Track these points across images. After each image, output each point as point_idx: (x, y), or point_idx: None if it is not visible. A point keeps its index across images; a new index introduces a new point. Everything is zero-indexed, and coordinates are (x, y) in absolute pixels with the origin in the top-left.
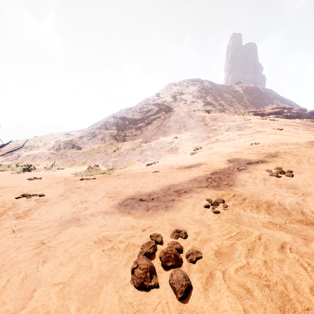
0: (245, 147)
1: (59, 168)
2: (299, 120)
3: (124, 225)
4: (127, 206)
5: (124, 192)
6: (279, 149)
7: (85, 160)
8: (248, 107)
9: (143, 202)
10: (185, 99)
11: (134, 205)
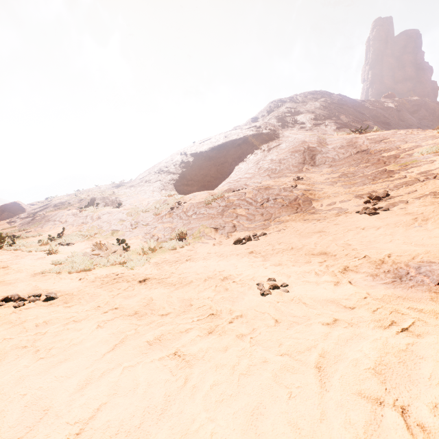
0: None
1: (61, 243)
2: None
3: None
4: None
5: None
6: None
7: (118, 226)
8: None
9: None
10: (302, 121)
11: None
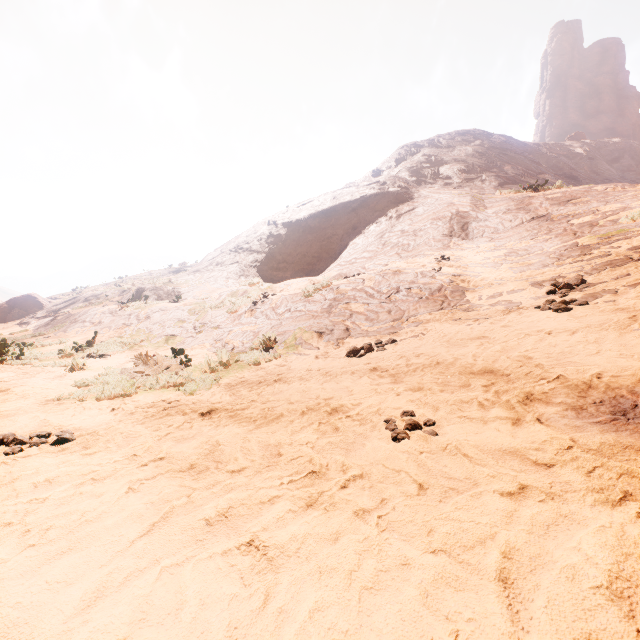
0: None
1: (91, 354)
2: None
3: None
4: None
5: None
6: None
7: (176, 329)
8: None
9: None
10: (447, 175)
11: None
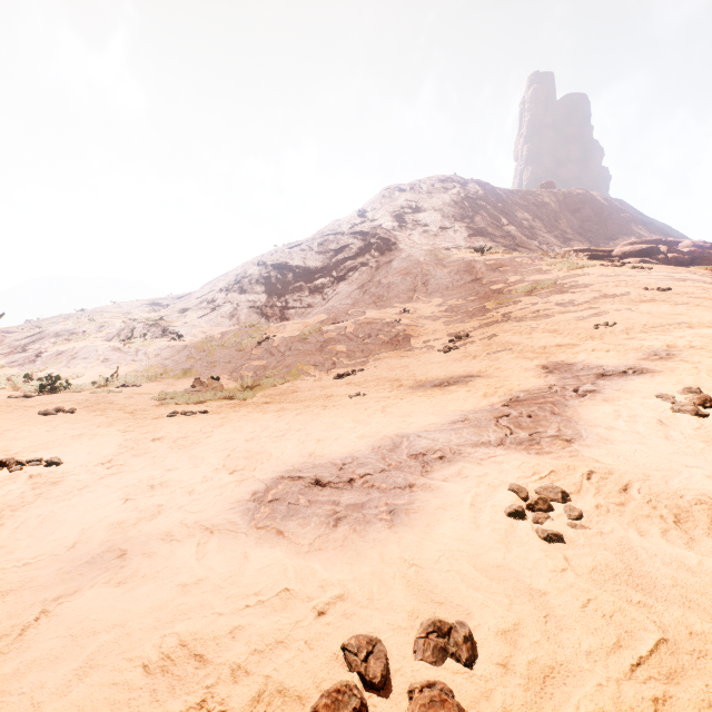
0: (582, 335)
1: (126, 384)
2: (701, 269)
3: (260, 585)
4: (278, 504)
5: (274, 456)
6: (675, 338)
7: (190, 364)
8: (572, 242)
9: (324, 490)
10: (426, 222)
11: (296, 502)
